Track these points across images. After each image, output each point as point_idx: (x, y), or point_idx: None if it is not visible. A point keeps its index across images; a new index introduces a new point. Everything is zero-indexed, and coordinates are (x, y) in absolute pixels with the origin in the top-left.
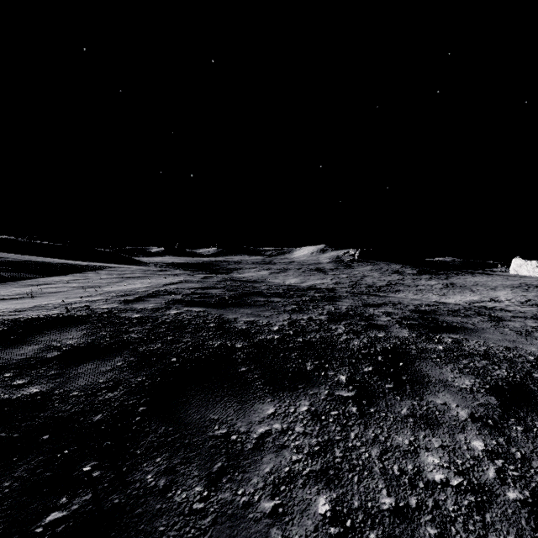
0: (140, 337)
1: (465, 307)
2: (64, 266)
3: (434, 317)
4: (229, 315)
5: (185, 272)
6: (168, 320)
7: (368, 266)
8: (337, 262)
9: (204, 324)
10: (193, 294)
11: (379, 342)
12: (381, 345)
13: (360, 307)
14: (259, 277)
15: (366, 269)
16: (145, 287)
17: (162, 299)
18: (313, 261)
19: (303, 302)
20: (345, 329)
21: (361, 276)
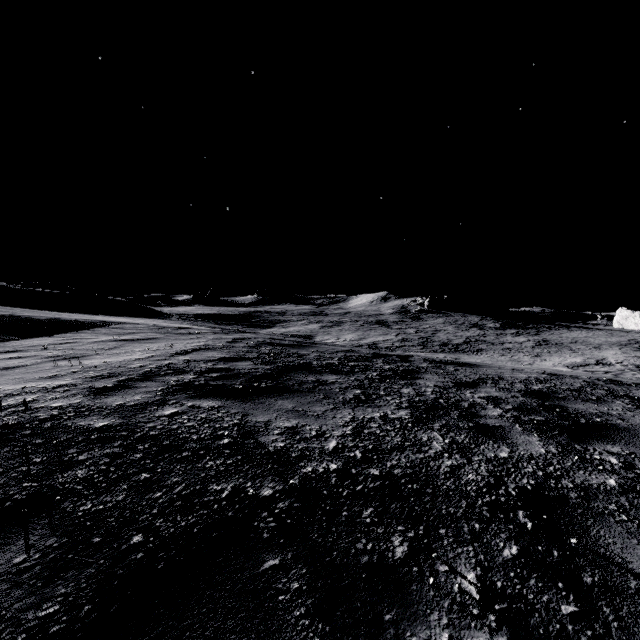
0: (91, 476)
1: (587, 381)
2: (52, 322)
3: (559, 404)
4: (258, 416)
5: (211, 330)
6: (153, 433)
7: (440, 319)
8: (402, 313)
9: (213, 440)
10: (210, 372)
11: (508, 473)
12: (513, 479)
13: (451, 388)
14: (307, 333)
15: (438, 322)
16: (143, 360)
17: (159, 384)
18: (373, 312)
19: (370, 381)
20: (444, 440)
21: (432, 331)
